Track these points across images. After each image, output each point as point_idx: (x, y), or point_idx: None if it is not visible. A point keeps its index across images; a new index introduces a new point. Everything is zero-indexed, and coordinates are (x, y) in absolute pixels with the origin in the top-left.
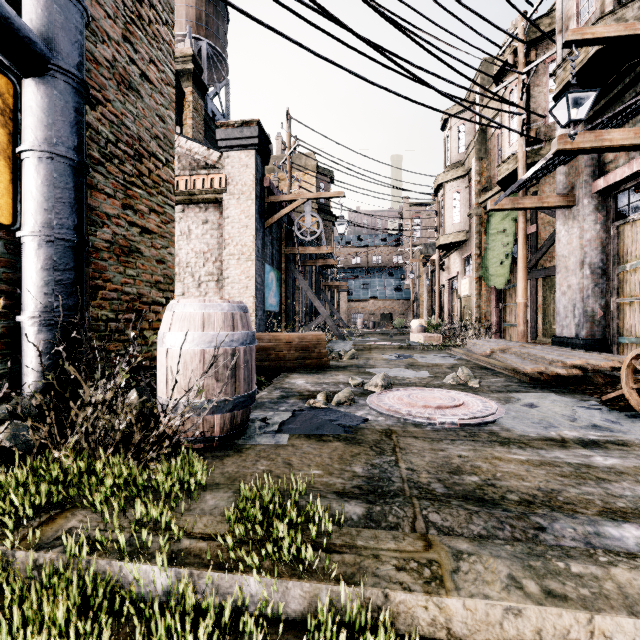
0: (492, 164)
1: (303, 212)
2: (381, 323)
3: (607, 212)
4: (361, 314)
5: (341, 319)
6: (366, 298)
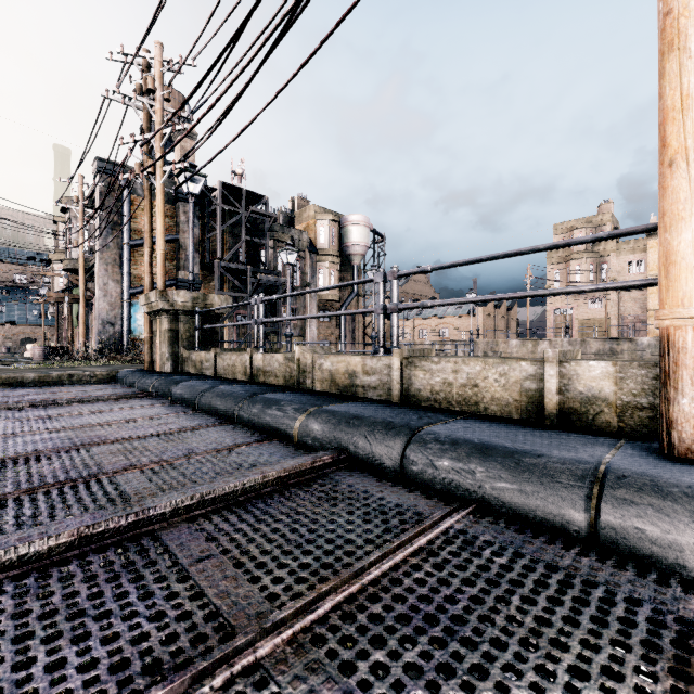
0: None
1: None
2: (19, 348)
3: (90, 308)
4: None
5: None
6: None
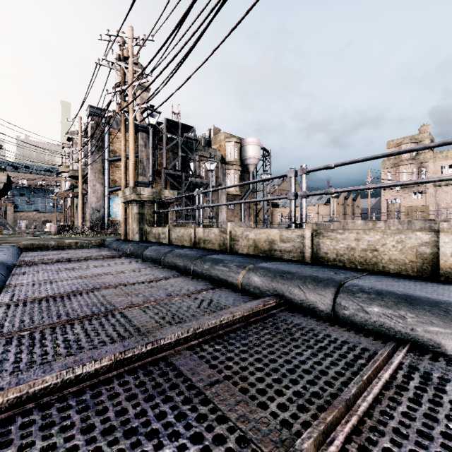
0: None
1: None
2: (41, 226)
3: (84, 201)
4: (26, 221)
5: (8, 223)
6: (30, 210)
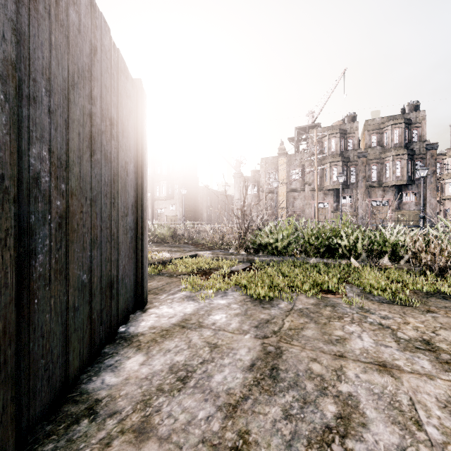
0: None
1: None
2: None
3: None
4: None
5: None
6: None
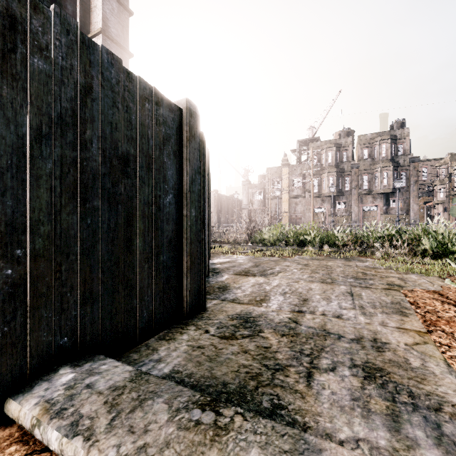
0: (453, 184)
1: None
2: None
3: None
4: None
5: None
6: None
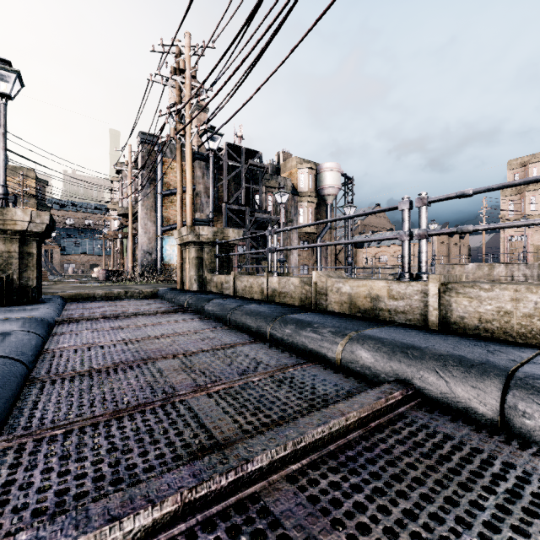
0: None
1: (25, 204)
2: (89, 271)
3: (135, 242)
4: (73, 264)
5: (54, 268)
6: (77, 253)
